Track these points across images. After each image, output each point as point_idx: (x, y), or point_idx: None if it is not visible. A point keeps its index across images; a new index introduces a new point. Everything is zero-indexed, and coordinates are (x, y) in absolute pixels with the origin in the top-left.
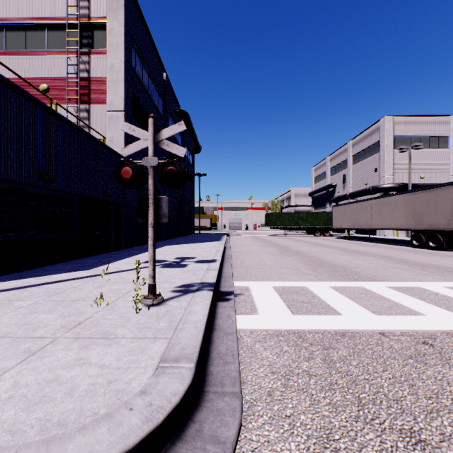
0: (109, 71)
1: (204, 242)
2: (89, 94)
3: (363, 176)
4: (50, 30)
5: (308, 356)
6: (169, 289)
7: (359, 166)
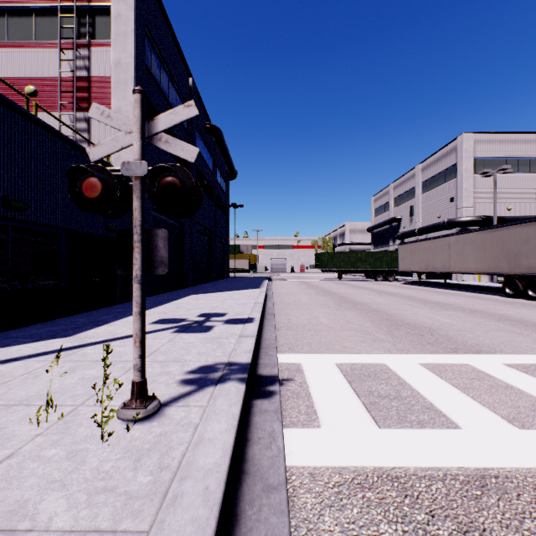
0: (115, 68)
1: (239, 290)
2: (89, 99)
3: (435, 207)
4: (39, 16)
5: None
6: (176, 378)
7: (430, 195)
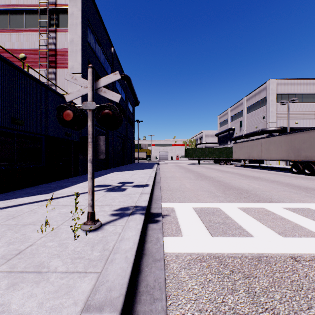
0: (70, 44)
1: (140, 169)
2: (56, 61)
3: (254, 122)
4: (27, 14)
5: (231, 287)
6: (108, 213)
7: (251, 115)
